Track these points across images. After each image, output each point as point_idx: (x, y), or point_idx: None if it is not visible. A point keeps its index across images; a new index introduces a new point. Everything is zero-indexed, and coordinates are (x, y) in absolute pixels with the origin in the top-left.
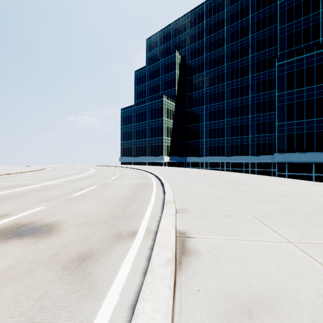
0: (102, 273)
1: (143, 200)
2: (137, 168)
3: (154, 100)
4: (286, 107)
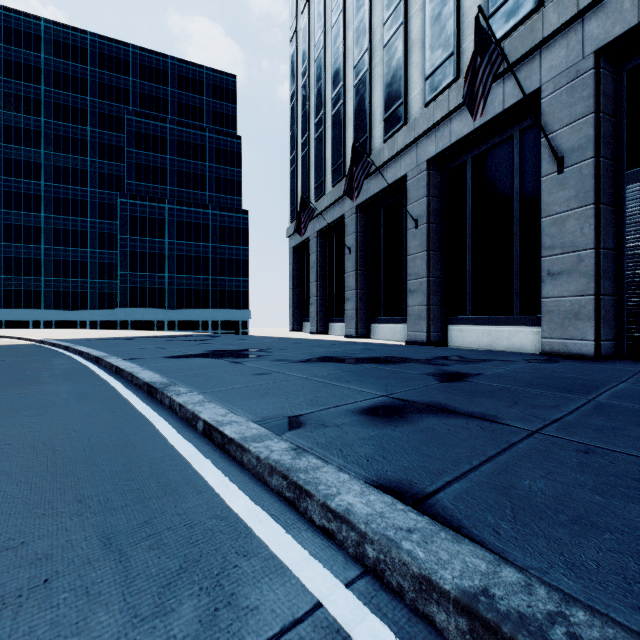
0: None
1: None
2: None
3: None
4: (130, 255)
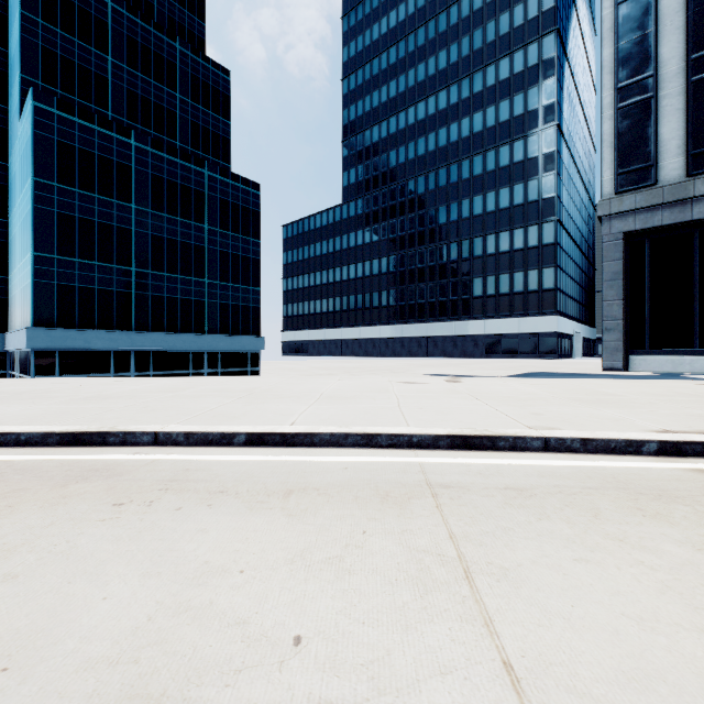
0: None
1: (408, 470)
2: None
3: None
4: (58, 221)
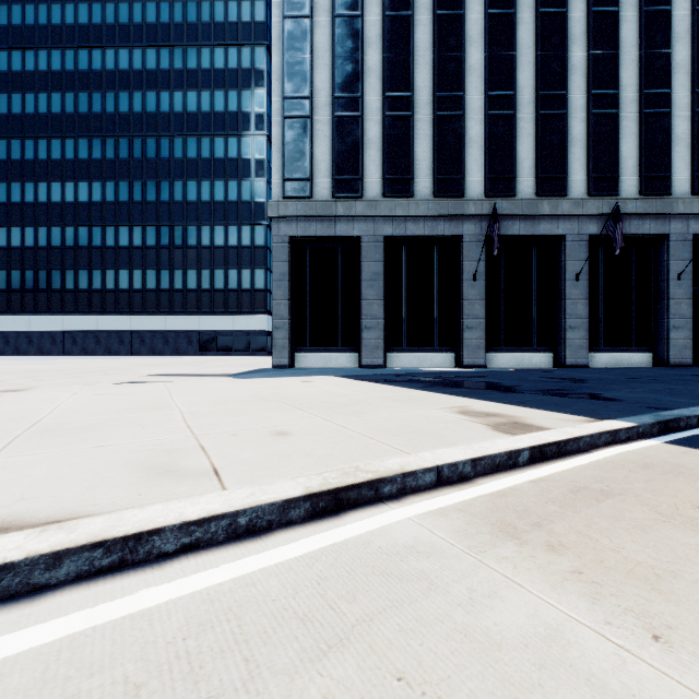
0: (19, 692)
1: None
2: None
3: None
4: None
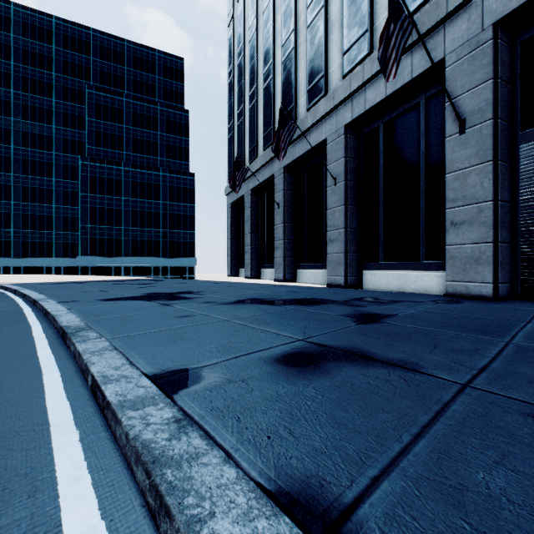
0: None
1: None
2: None
3: None
4: (90, 210)
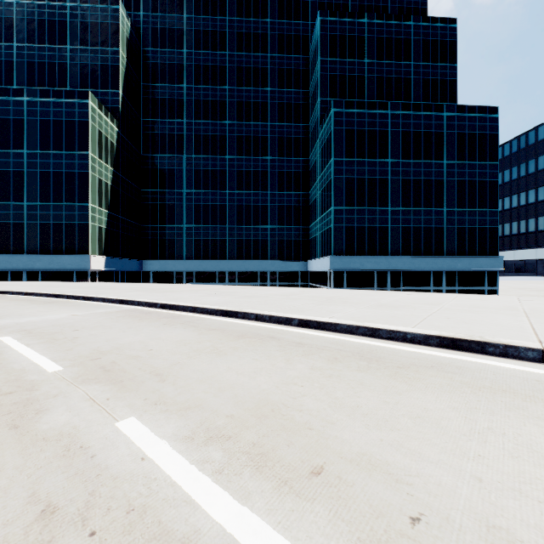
0: None
1: None
2: (45, 293)
3: (54, 95)
4: (345, 184)
